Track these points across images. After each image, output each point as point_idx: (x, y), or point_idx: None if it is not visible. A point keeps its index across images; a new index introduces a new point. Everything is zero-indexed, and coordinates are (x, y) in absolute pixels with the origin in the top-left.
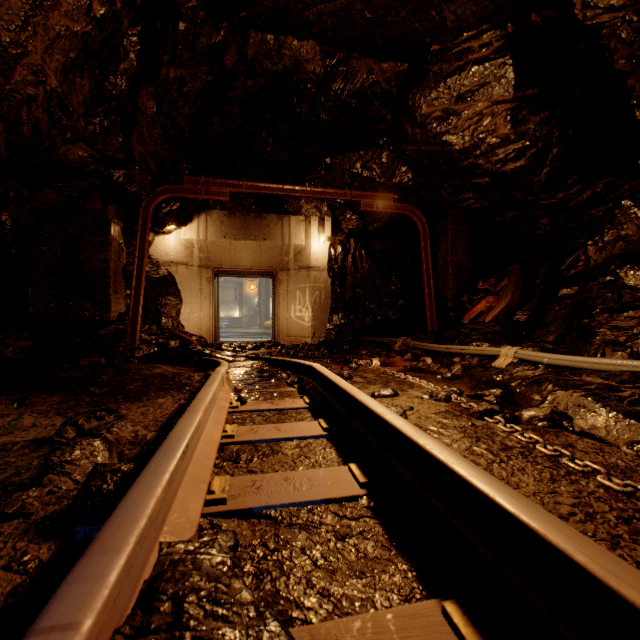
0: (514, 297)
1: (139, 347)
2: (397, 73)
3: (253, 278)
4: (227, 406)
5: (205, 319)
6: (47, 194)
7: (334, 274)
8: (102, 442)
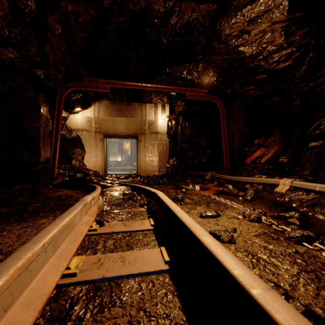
0: (279, 148)
1: (56, 177)
2: (209, 11)
3: (128, 140)
4: (85, 231)
5: (98, 161)
6: None
7: (170, 136)
8: None
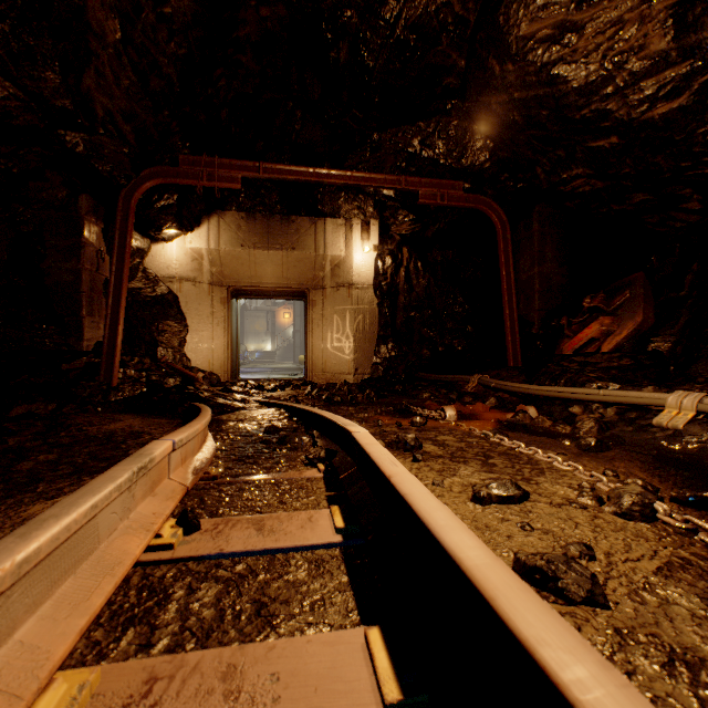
0: (647, 316)
1: (118, 387)
2: None
3: (287, 306)
4: (132, 555)
5: (218, 351)
6: None
7: (382, 293)
8: None
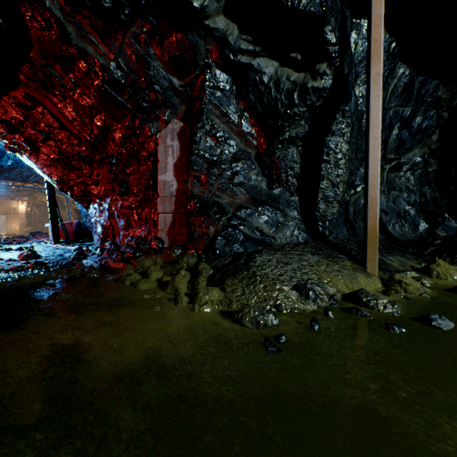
0: None
1: None
2: None
3: None
4: None
5: None
6: None
7: (28, 216)
8: None
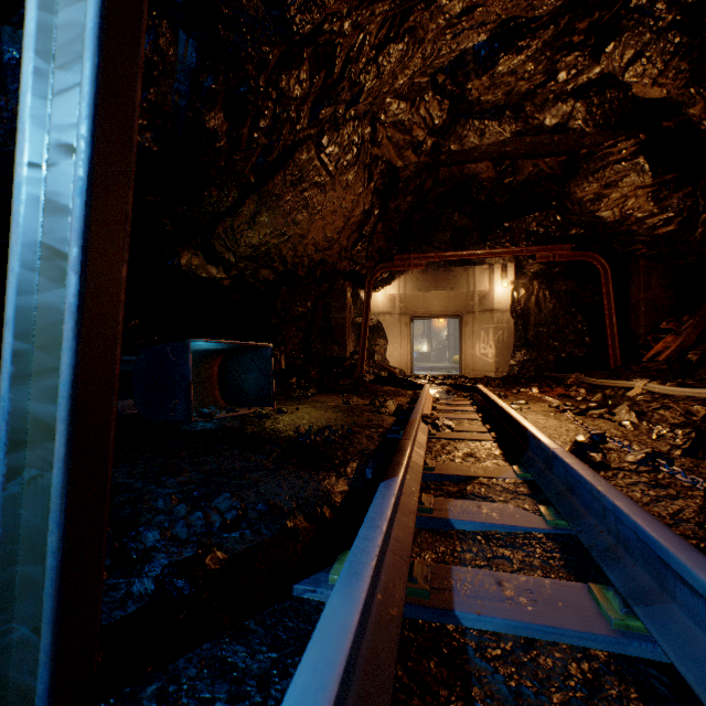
0: (688, 338)
1: (365, 375)
2: (558, 162)
3: None
4: (431, 400)
5: (403, 355)
6: (323, 285)
7: (516, 315)
8: (393, 402)
